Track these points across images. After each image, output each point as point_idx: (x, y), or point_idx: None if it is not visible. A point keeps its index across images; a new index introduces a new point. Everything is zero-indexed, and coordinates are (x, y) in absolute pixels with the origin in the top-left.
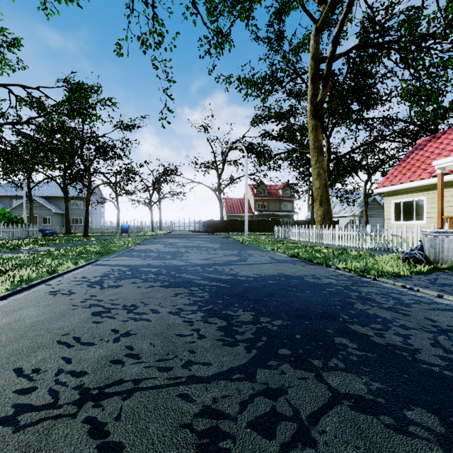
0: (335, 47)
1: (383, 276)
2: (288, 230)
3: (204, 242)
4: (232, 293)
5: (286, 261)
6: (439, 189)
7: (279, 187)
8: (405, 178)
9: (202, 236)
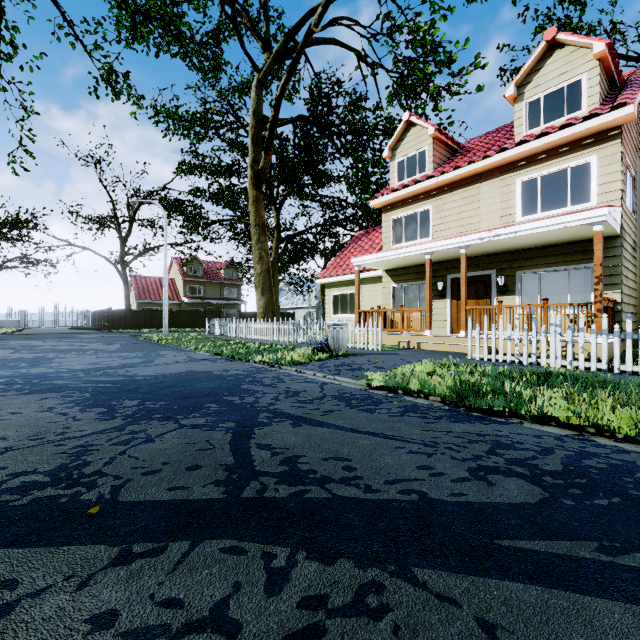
0: (277, 112)
1: (289, 365)
2: (224, 324)
3: (93, 343)
4: (122, 390)
5: (205, 359)
6: (356, 285)
7: (221, 266)
8: (341, 271)
9: (89, 335)
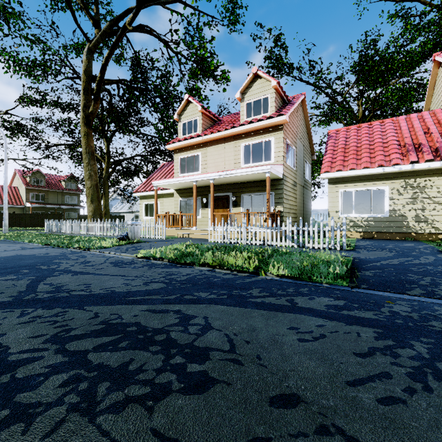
0: (103, 75)
1: (97, 249)
2: (60, 224)
3: None
4: None
5: (34, 248)
6: (155, 198)
7: (62, 179)
8: (149, 188)
9: None
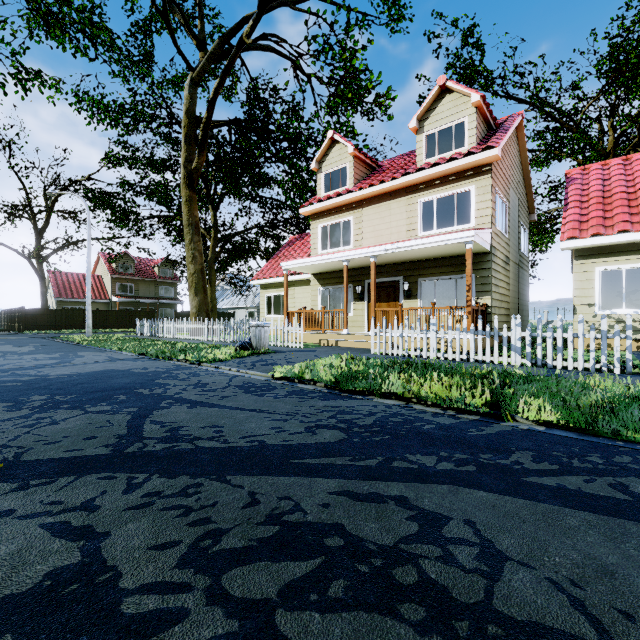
0: (211, 114)
1: (211, 362)
2: (155, 325)
3: (1, 345)
4: (31, 388)
5: (127, 359)
6: (285, 287)
7: (156, 264)
8: (274, 273)
9: None
